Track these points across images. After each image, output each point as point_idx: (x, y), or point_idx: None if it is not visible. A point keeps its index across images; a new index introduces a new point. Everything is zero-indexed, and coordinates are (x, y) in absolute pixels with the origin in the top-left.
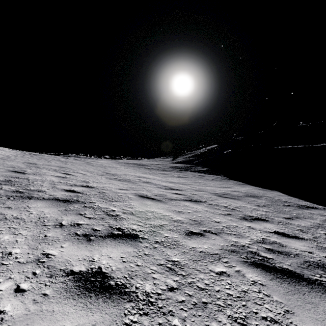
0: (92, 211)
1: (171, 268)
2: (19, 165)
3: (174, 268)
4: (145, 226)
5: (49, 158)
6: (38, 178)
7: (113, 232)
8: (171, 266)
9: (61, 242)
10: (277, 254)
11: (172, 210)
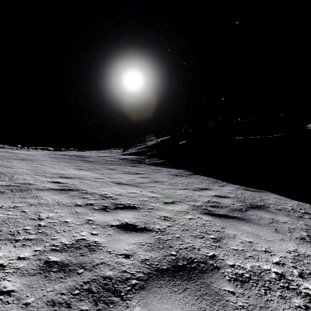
0: None
1: None
2: None
3: None
4: None
5: None
6: None
7: None
8: None
9: None
10: None
11: None
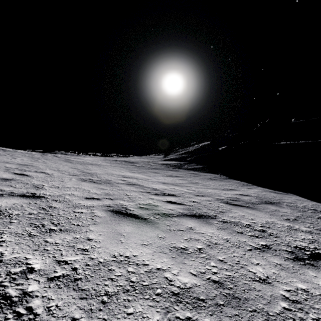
0: None
1: None
2: None
3: None
4: None
5: (20, 154)
6: None
7: None
8: None
9: None
10: None
11: (168, 246)
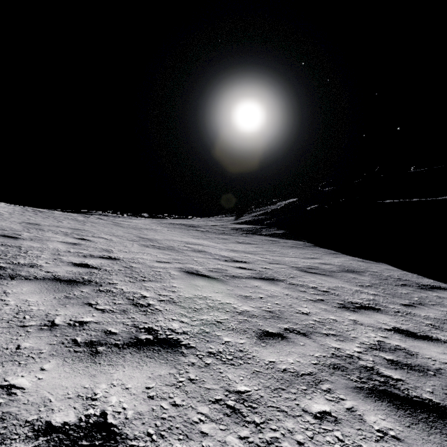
0: (110, 298)
1: (234, 408)
2: (12, 227)
3: (241, 407)
4: (192, 324)
5: (61, 216)
6: (37, 245)
7: (139, 335)
8: (235, 403)
9: (44, 359)
10: (407, 371)
11: (235, 294)
